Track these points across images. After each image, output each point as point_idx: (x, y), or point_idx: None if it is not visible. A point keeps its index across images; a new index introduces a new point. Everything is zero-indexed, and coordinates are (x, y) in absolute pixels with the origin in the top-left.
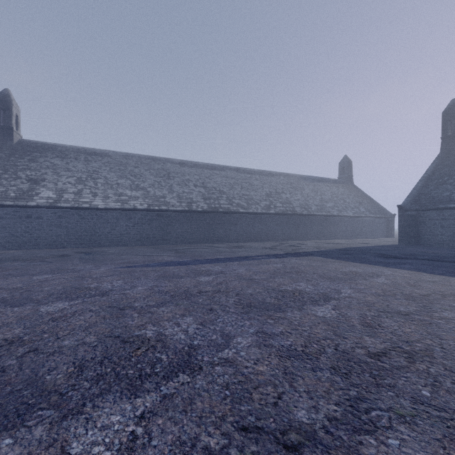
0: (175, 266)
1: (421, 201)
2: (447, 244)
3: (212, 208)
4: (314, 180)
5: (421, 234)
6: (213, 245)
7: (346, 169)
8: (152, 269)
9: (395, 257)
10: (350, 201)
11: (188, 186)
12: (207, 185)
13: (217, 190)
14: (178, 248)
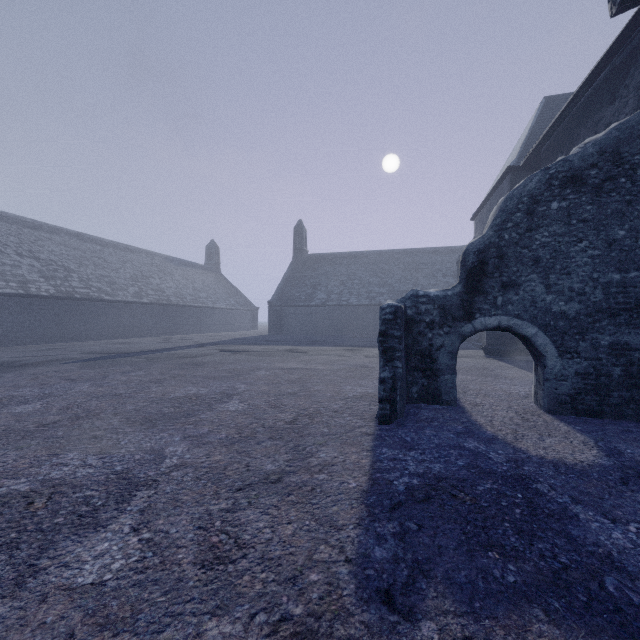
0: (126, 357)
1: (283, 299)
2: (299, 333)
3: (63, 293)
4: (182, 263)
5: (284, 325)
6: (81, 344)
7: (214, 255)
8: (111, 360)
9: (277, 341)
10: (221, 292)
11: (8, 254)
12: (41, 257)
13: (59, 265)
14: (38, 349)
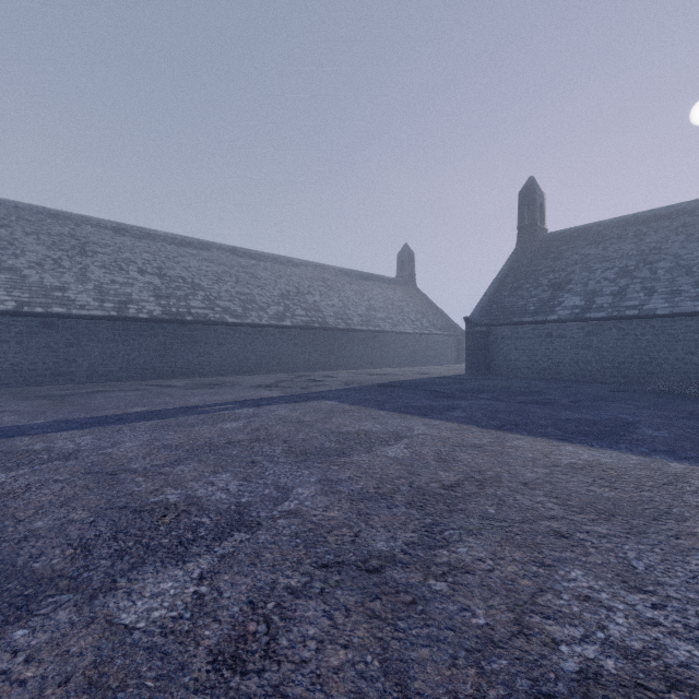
0: None
1: (493, 312)
2: (522, 373)
3: (171, 314)
4: (361, 277)
5: (493, 359)
6: (166, 383)
7: (407, 264)
8: None
9: (449, 397)
10: (410, 311)
11: (126, 272)
12: (169, 273)
13: (187, 282)
14: (75, 391)
